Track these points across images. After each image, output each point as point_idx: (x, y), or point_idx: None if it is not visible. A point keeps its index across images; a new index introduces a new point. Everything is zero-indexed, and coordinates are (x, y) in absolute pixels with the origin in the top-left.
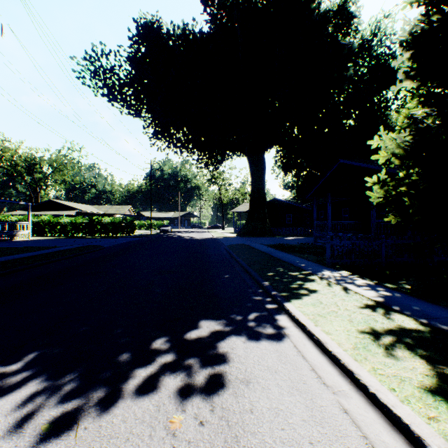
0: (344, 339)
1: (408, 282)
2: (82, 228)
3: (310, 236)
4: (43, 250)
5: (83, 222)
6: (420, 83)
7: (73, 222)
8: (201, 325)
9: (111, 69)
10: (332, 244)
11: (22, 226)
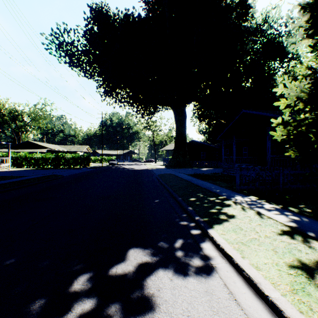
0: (277, 276)
1: (307, 206)
2: (50, 162)
3: (218, 167)
4: (14, 178)
5: (51, 157)
6: (317, 40)
7: (43, 157)
8: (128, 255)
9: (71, 43)
10: (240, 174)
11: (3, 160)
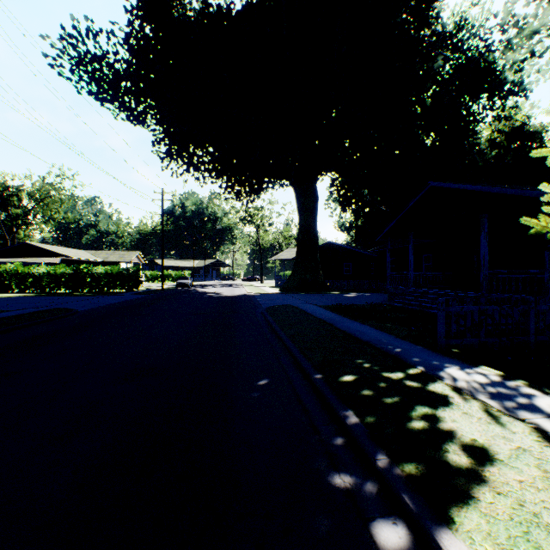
0: None
1: None
2: (64, 281)
3: (377, 291)
4: None
5: (66, 272)
6: None
7: (51, 272)
8: None
9: (102, 56)
10: (447, 312)
11: None
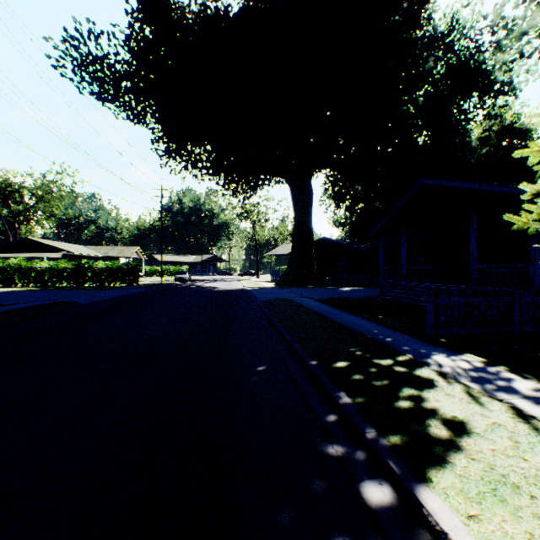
0: None
1: None
2: (66, 276)
3: (370, 285)
4: None
5: (68, 267)
6: None
7: (53, 267)
8: None
9: (103, 57)
10: (435, 304)
11: None
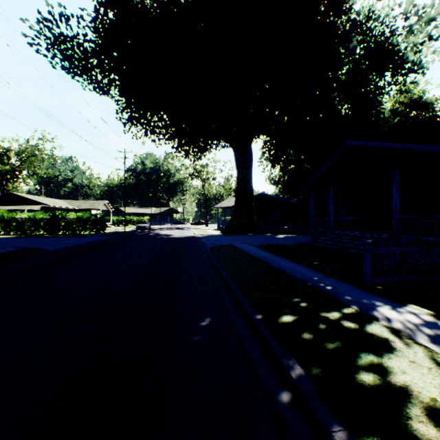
0: None
1: None
2: (42, 225)
3: (301, 233)
4: None
5: (44, 218)
6: None
7: (31, 218)
8: None
9: (73, 37)
10: (373, 253)
11: None
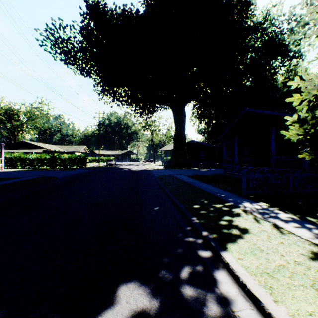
0: None
1: None
2: (46, 162)
3: (219, 168)
4: (3, 181)
5: (47, 157)
6: None
7: (38, 157)
8: (119, 296)
9: (67, 39)
10: (247, 177)
11: None
